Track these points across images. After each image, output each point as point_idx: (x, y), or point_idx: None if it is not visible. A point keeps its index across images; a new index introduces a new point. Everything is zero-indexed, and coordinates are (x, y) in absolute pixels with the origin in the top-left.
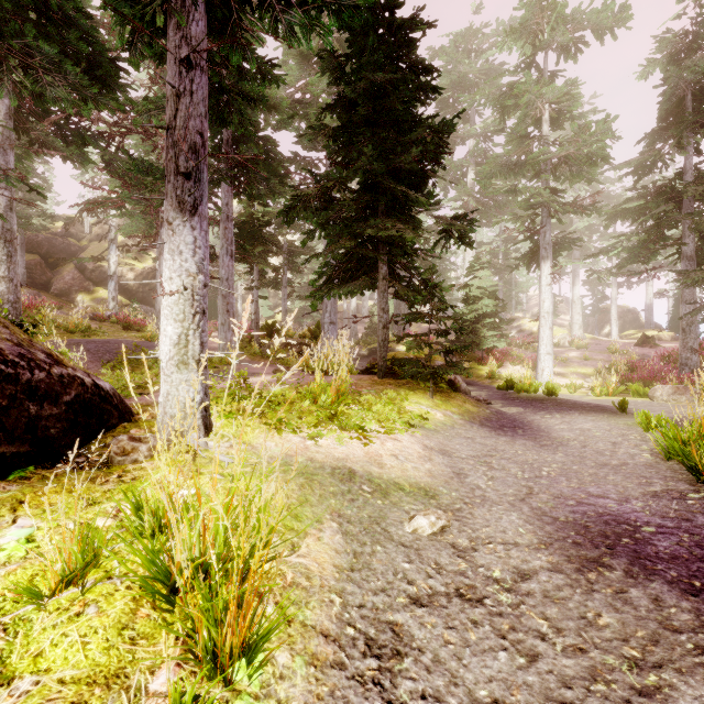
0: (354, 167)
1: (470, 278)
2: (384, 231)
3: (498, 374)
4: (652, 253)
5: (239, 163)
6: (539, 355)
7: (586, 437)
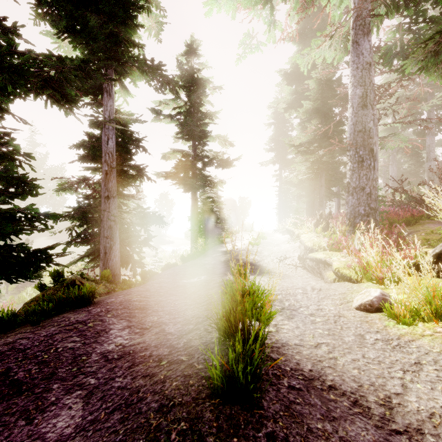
0: None
1: None
2: None
3: None
4: None
5: None
6: None
7: None
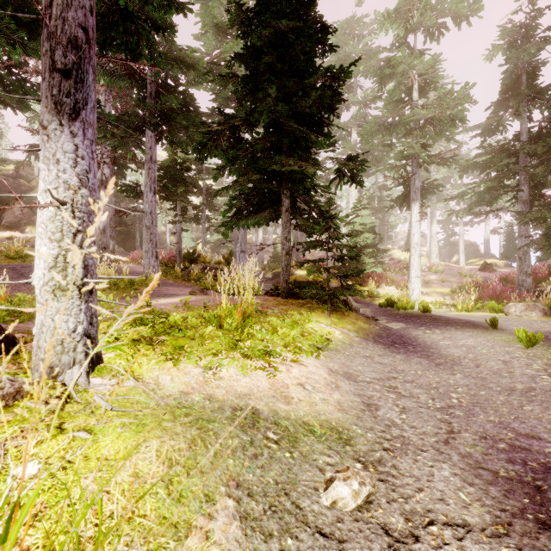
0: (260, 108)
1: (354, 217)
2: (287, 166)
3: (377, 293)
4: (495, 198)
5: (161, 112)
6: (410, 278)
7: (475, 354)
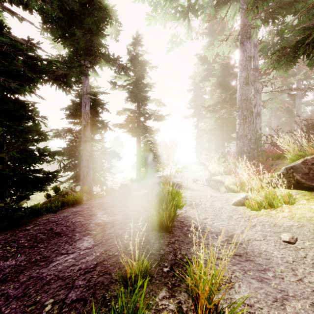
0: None
1: None
2: None
3: None
4: None
5: None
6: None
7: None
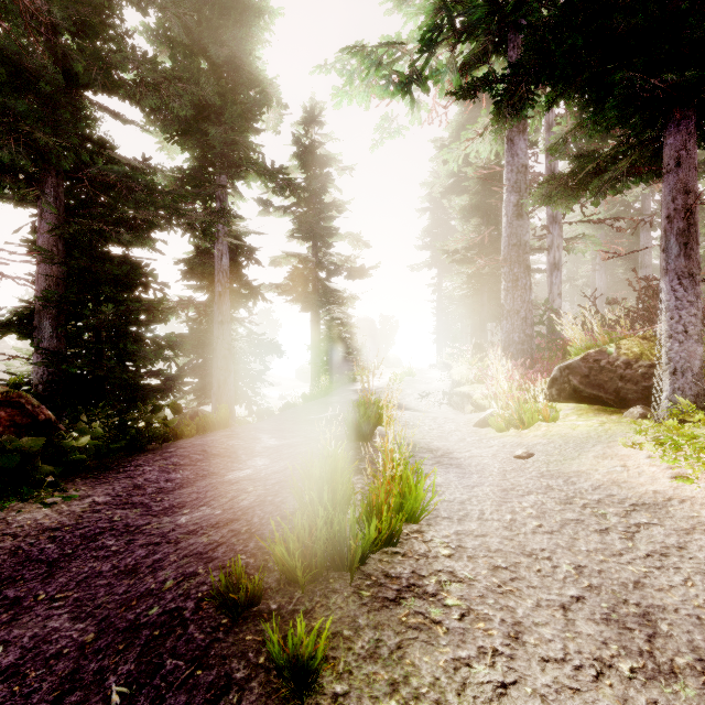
0: None
1: None
2: None
3: None
4: None
5: None
6: None
7: None
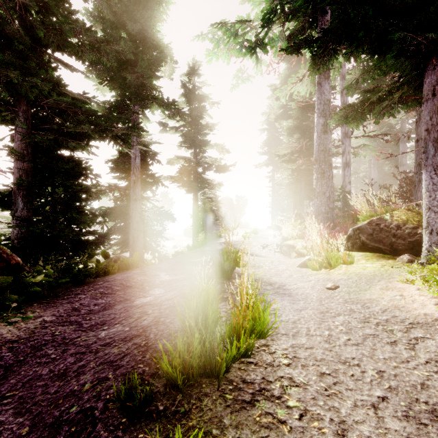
0: None
1: None
2: None
3: None
4: None
5: None
6: None
7: None
